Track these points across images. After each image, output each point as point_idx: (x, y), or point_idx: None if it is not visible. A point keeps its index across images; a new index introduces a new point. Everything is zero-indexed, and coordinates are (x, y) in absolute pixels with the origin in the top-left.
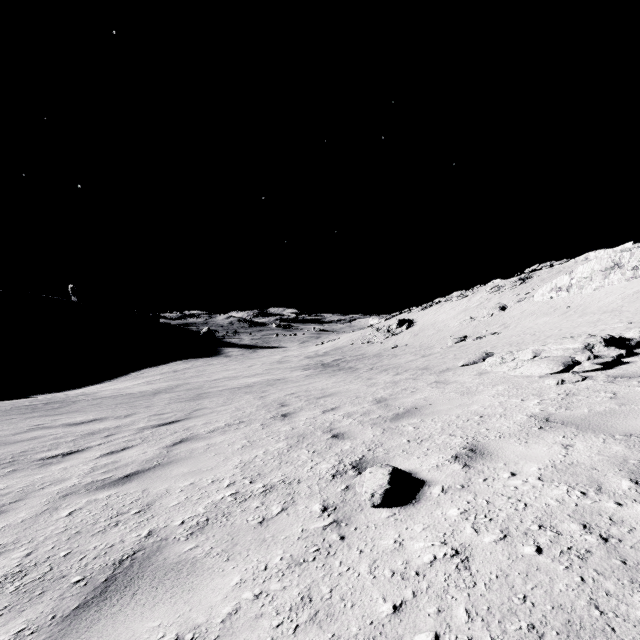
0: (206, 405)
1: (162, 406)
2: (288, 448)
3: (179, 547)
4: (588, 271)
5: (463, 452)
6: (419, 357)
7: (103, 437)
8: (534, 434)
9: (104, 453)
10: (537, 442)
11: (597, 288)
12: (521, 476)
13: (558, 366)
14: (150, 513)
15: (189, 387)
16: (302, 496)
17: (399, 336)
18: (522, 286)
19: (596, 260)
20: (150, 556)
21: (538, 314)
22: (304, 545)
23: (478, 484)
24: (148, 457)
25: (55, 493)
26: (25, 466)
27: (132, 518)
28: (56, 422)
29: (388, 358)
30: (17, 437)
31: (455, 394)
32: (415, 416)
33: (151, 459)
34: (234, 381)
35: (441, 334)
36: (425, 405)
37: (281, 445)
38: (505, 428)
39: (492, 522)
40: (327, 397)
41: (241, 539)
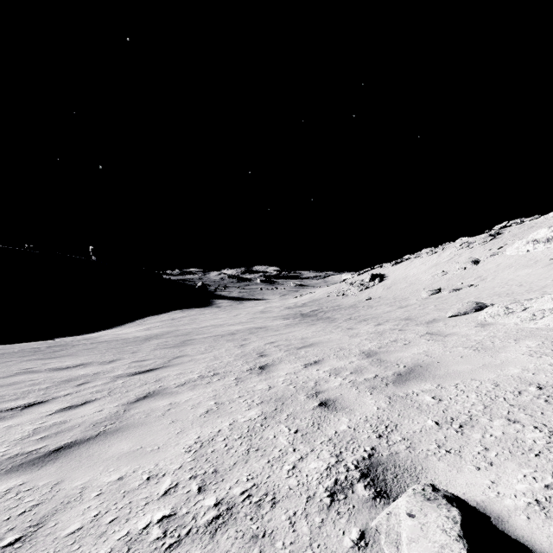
0: (187, 352)
1: (147, 352)
2: (262, 420)
3: None
4: None
5: None
6: (396, 308)
7: (76, 385)
8: None
9: (62, 407)
10: None
11: None
12: None
13: None
14: (25, 551)
15: (178, 334)
16: (278, 551)
17: (372, 289)
18: (493, 241)
19: None
20: None
21: (517, 266)
22: None
23: None
24: (100, 418)
25: None
26: None
27: None
28: (45, 366)
29: (364, 309)
30: None
31: (466, 349)
32: (426, 378)
33: (101, 421)
34: (219, 329)
35: (414, 287)
36: (431, 363)
37: (253, 414)
38: None
39: None
40: (308, 347)
41: None
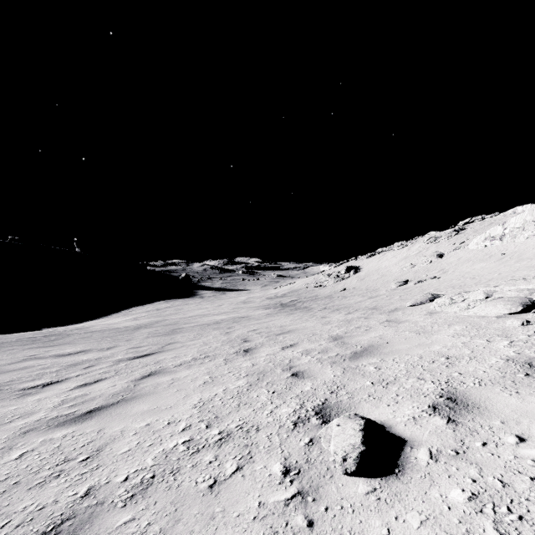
0: (178, 339)
1: (140, 340)
2: (248, 386)
3: (113, 518)
4: (520, 222)
5: (441, 401)
6: (367, 298)
7: (83, 368)
8: (523, 382)
9: (78, 385)
10: (532, 393)
11: (529, 237)
12: (534, 443)
13: (516, 306)
14: (96, 462)
15: (166, 323)
16: (260, 450)
17: (347, 280)
18: (457, 236)
19: (528, 212)
20: (77, 530)
21: (474, 260)
22: (261, 531)
23: (477, 450)
24: (116, 391)
25: (18, 428)
26: (6, 396)
27: (76, 467)
28: (48, 353)
29: (338, 299)
30: (11, 367)
31: (410, 333)
32: (374, 355)
33: (117, 393)
34: (205, 318)
35: (385, 278)
36: (382, 344)
37: (241, 383)
38: (482, 373)
39: (525, 523)
40: (286, 334)
41: (185, 512)
